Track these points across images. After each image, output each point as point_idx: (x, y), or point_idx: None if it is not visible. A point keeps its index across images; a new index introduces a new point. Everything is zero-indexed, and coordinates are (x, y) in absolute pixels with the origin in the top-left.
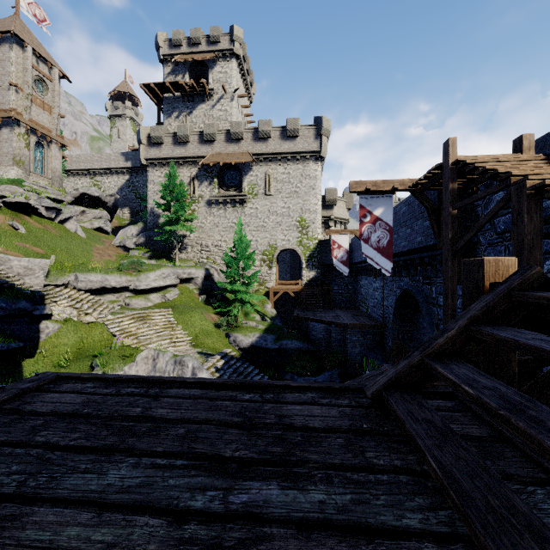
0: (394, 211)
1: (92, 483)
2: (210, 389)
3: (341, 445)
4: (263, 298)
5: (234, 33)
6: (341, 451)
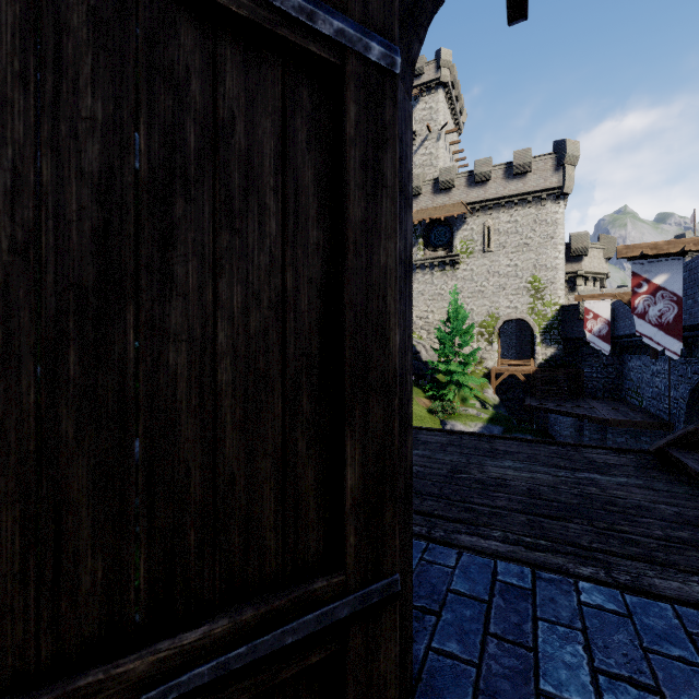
0: (686, 267)
1: (500, 464)
2: (522, 442)
3: (632, 470)
4: (483, 381)
5: (441, 59)
6: (633, 471)
